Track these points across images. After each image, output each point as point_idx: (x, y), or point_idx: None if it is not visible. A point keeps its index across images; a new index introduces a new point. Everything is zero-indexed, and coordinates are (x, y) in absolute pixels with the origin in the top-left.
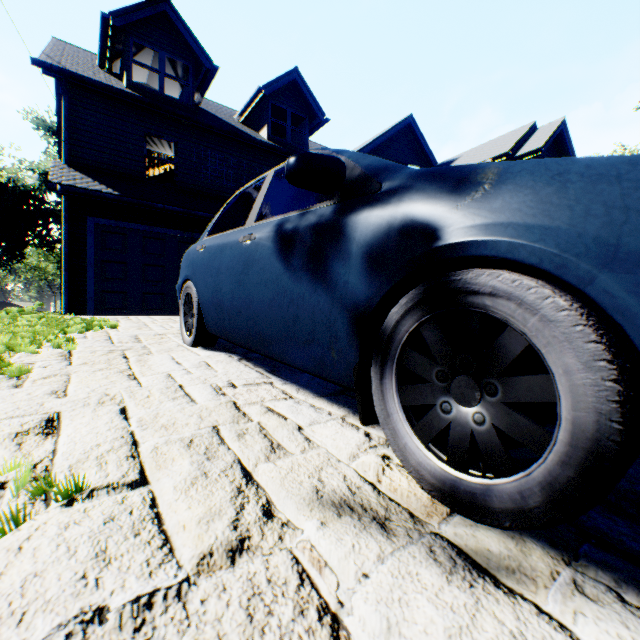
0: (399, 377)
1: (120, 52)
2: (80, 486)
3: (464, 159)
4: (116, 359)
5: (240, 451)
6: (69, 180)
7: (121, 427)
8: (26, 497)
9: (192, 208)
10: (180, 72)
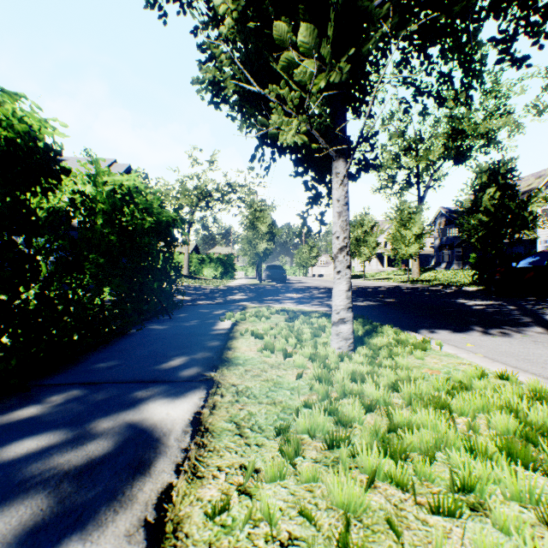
0: None
1: None
2: None
3: (71, 164)
4: None
5: None
6: None
7: None
8: None
9: None
10: None
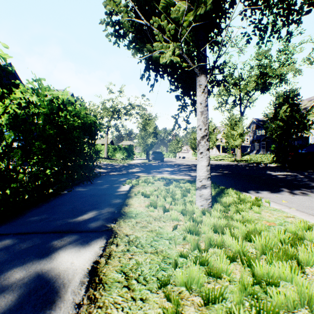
0: None
1: None
2: None
3: None
4: None
5: None
6: None
7: None
8: None
9: None
10: None
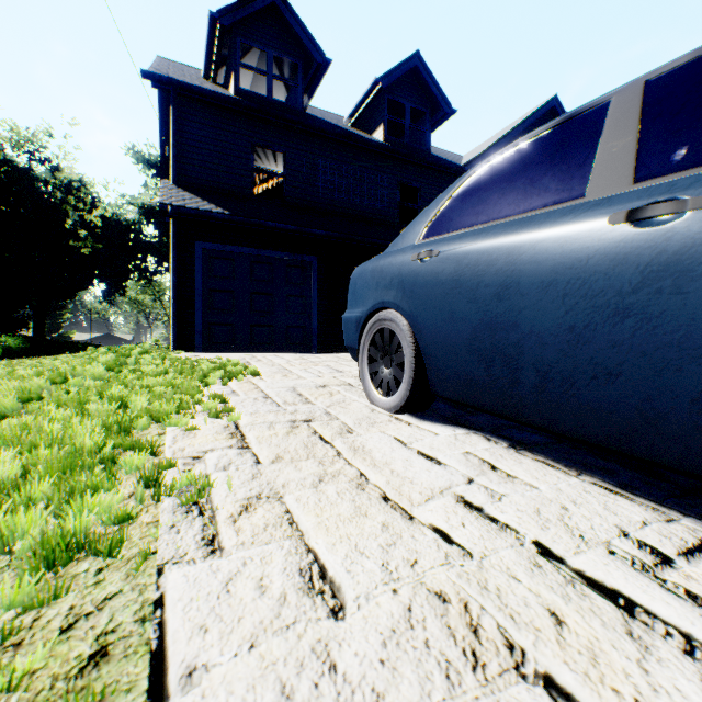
0: None
1: (225, 58)
2: None
3: None
4: (316, 445)
5: None
6: (179, 201)
7: None
8: None
9: (305, 225)
10: (286, 73)
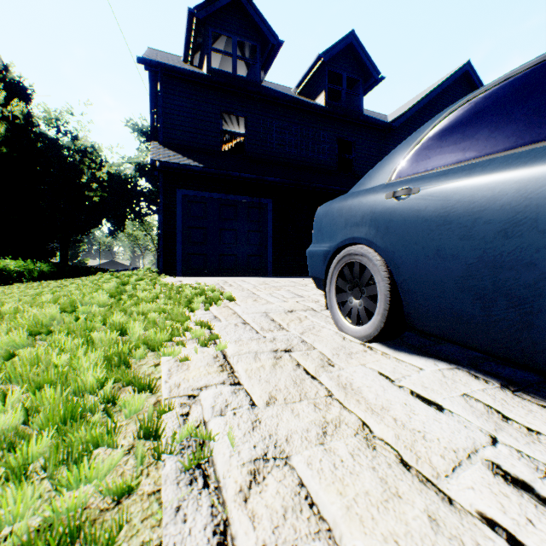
0: None
1: (199, 45)
2: None
3: None
4: (305, 382)
5: None
6: (165, 157)
7: None
8: None
9: (262, 174)
10: (247, 54)
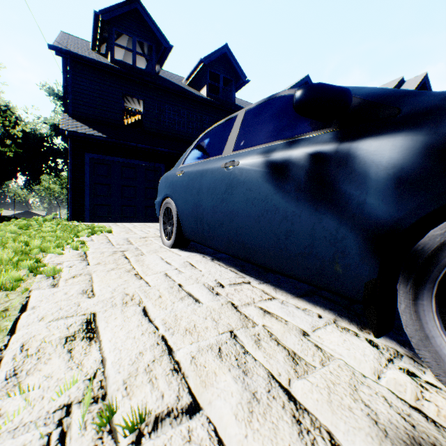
0: (439, 299)
1: (106, 38)
2: (143, 416)
3: None
4: (120, 259)
5: (267, 362)
6: (73, 128)
7: (149, 331)
8: (92, 428)
9: (155, 145)
10: (146, 51)
